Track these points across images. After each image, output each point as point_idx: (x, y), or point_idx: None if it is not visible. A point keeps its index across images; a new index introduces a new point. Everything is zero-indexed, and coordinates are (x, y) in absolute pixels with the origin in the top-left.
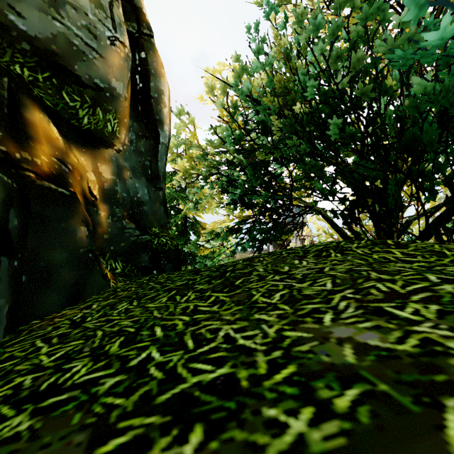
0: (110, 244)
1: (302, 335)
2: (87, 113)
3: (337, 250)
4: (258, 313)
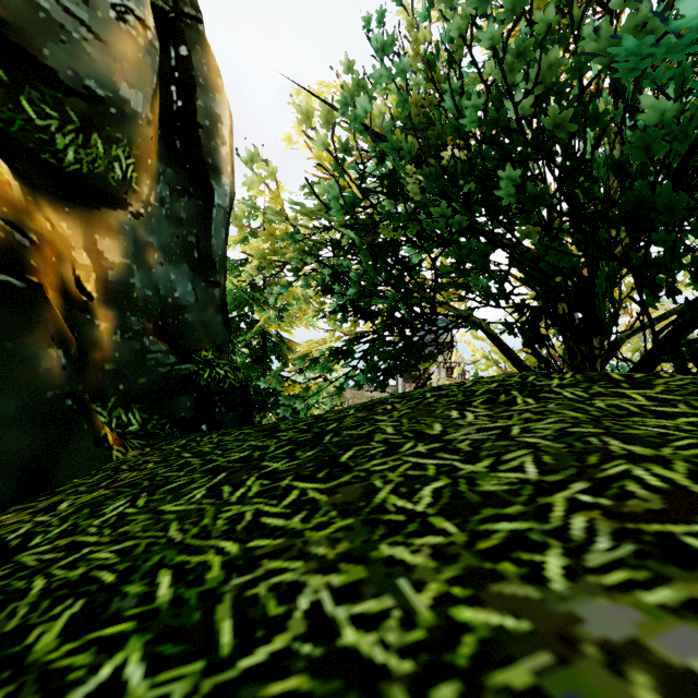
0: (117, 380)
1: (502, 622)
2: (73, 141)
3: (525, 390)
4: (388, 540)
